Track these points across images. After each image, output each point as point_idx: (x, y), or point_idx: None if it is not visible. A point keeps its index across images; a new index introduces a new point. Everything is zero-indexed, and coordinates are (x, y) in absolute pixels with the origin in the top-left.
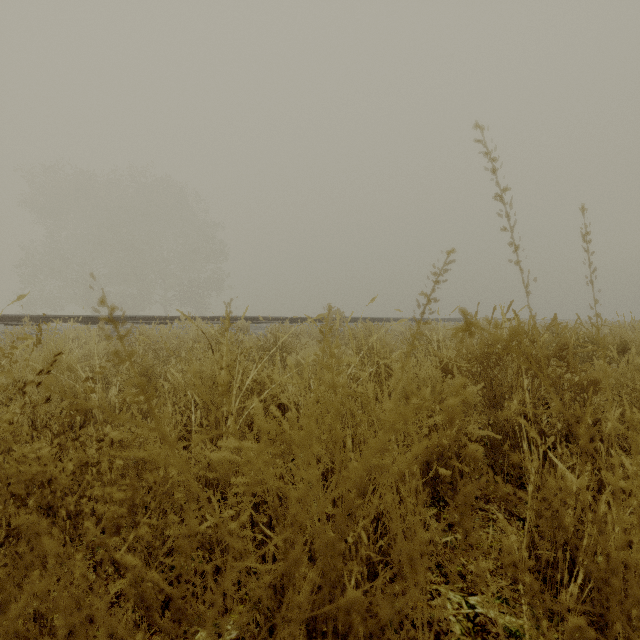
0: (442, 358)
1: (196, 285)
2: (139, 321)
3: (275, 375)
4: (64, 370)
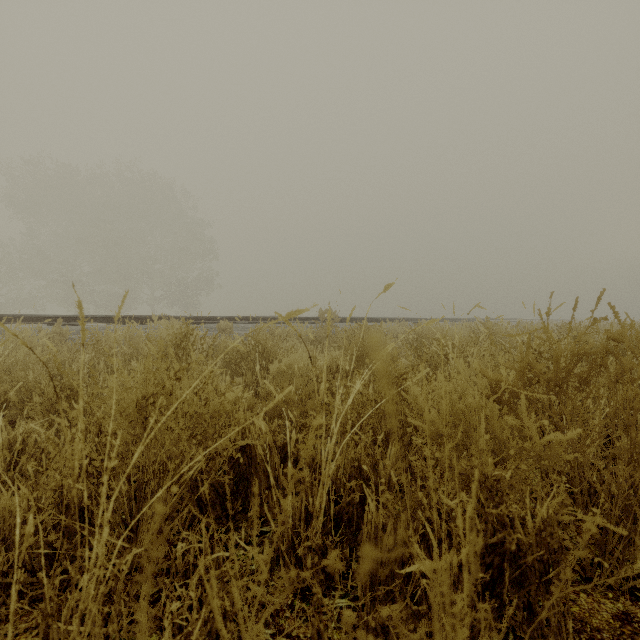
0: (495, 381)
1: (184, 284)
2: (110, 321)
3: None
4: None
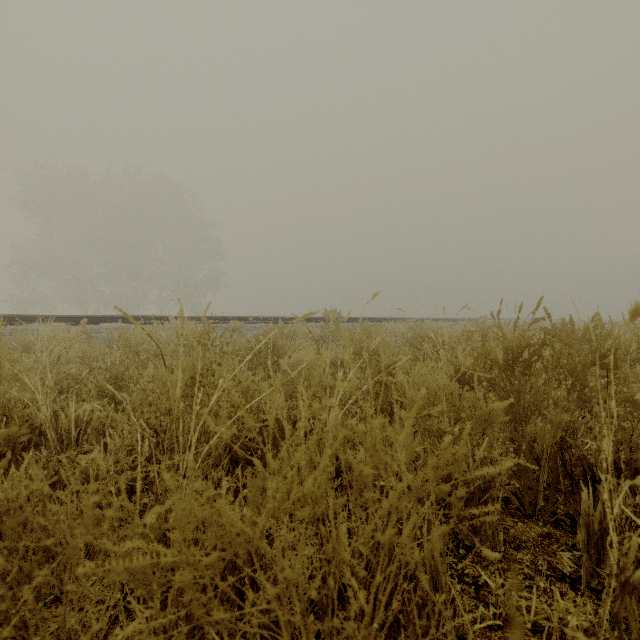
0: (458, 366)
1: (192, 285)
2: (127, 321)
3: (224, 411)
4: (9, 379)
